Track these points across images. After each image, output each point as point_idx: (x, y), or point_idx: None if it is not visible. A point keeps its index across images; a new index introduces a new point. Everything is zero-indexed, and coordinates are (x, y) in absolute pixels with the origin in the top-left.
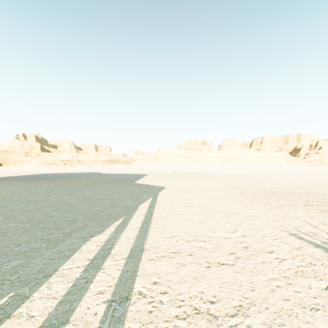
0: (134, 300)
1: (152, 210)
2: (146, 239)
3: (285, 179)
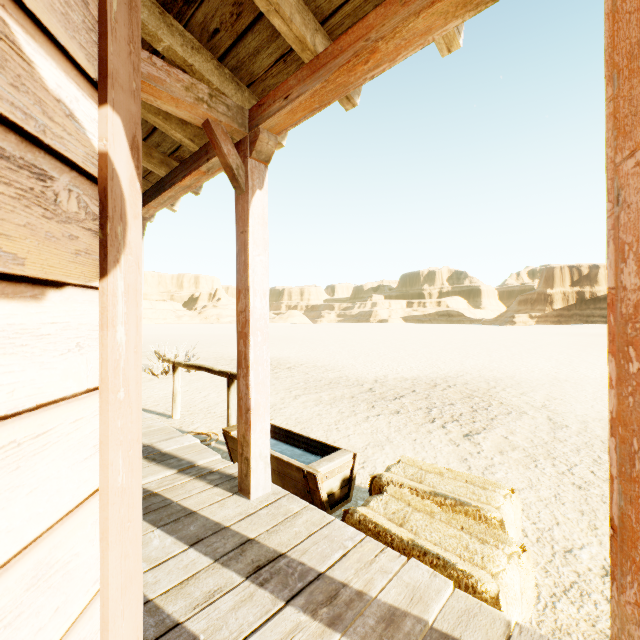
0: None
1: None
2: None
3: (146, 342)
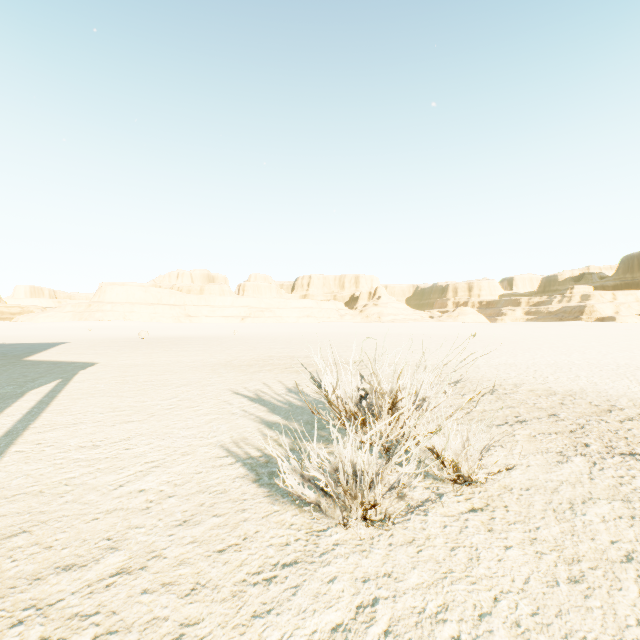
0: (8, 455)
1: (57, 394)
2: (35, 420)
3: (311, 341)
